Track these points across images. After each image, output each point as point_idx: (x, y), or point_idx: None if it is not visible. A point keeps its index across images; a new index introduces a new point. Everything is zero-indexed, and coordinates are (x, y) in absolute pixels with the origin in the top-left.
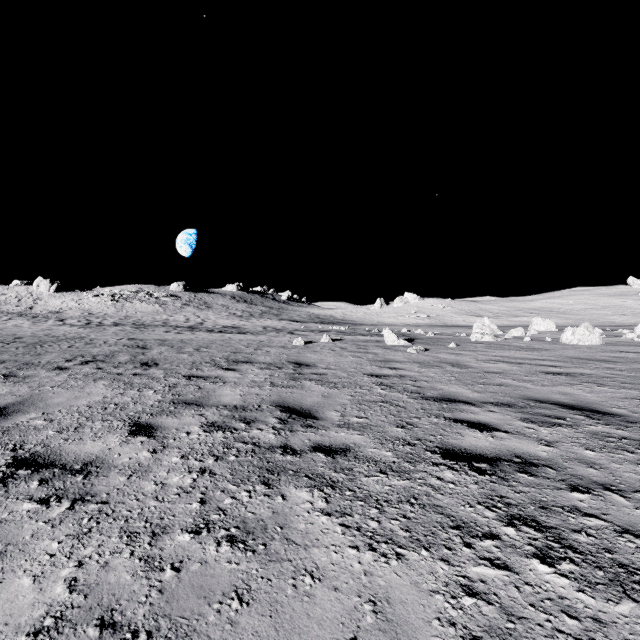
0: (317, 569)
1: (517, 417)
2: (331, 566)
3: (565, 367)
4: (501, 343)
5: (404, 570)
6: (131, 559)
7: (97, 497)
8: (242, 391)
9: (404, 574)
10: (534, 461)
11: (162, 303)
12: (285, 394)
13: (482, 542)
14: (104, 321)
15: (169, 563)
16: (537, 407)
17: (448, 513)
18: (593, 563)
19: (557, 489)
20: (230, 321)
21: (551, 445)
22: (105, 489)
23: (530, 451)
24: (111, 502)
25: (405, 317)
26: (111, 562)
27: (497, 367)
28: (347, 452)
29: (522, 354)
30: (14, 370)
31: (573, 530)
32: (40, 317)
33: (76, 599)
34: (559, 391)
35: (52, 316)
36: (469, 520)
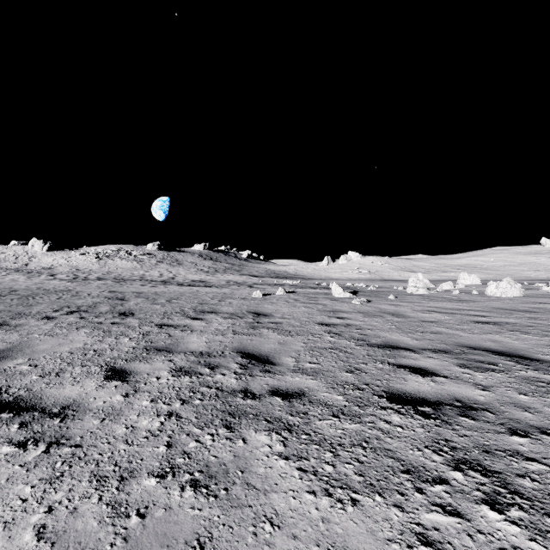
0: (276, 515)
1: (454, 363)
2: (290, 512)
3: (492, 317)
4: (434, 295)
5: (360, 517)
6: (99, 504)
7: (71, 440)
8: (207, 338)
9: (360, 521)
10: (473, 405)
11: (139, 260)
12: (245, 341)
13: (432, 487)
14: (89, 276)
15: (135, 509)
16: (471, 353)
17: (398, 457)
18: (541, 510)
19: (497, 433)
20: (198, 276)
21: (487, 389)
22: (79, 432)
23: (469, 395)
24: (84, 445)
25: (349, 272)
26: (80, 508)
27: (432, 317)
28: (302, 396)
29: (453, 305)
30: (7, 319)
31: (517, 475)
32: (34, 272)
33: (43, 548)
34: (489, 339)
35: (44, 272)
36: (418, 464)
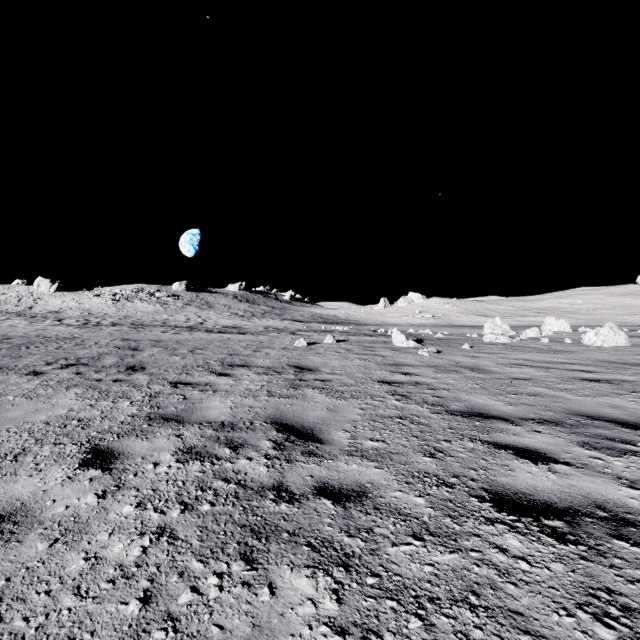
0: None
1: (573, 441)
2: None
3: (600, 372)
4: (518, 344)
5: None
6: None
7: None
8: (233, 402)
9: None
10: (627, 516)
11: (163, 303)
12: (283, 406)
13: None
14: (103, 321)
15: None
16: (591, 426)
17: (537, 631)
18: None
19: None
20: (231, 321)
21: (637, 487)
22: (8, 568)
23: (613, 497)
24: (5, 598)
25: (410, 317)
26: None
27: (523, 372)
28: (363, 498)
29: (545, 357)
30: None
31: None
32: (38, 317)
33: None
34: (608, 403)
35: (51, 316)
36: None
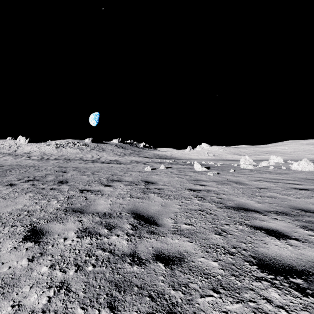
0: None
1: (297, 225)
2: None
3: (303, 185)
4: (258, 169)
5: None
6: None
7: None
8: (111, 201)
9: None
10: None
11: (80, 148)
12: (138, 203)
13: None
14: (50, 157)
15: None
16: (305, 215)
17: None
18: None
19: None
20: (114, 157)
21: None
22: None
23: None
24: None
25: (202, 155)
26: None
27: (263, 184)
28: (182, 262)
29: (273, 176)
30: None
31: None
32: (19, 155)
33: None
34: (311, 202)
35: (25, 155)
36: None
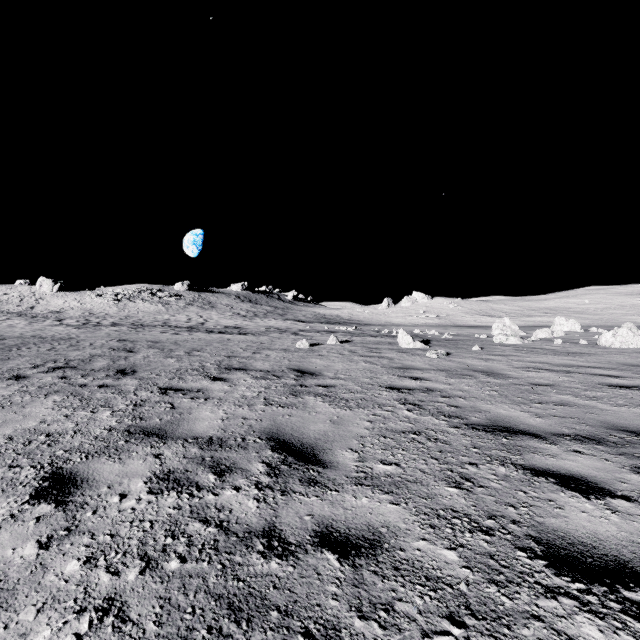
0: None
1: (624, 465)
2: None
3: (628, 377)
4: (530, 346)
5: None
6: None
7: None
8: (226, 412)
9: None
10: None
11: (165, 303)
12: (281, 418)
13: None
14: (103, 321)
15: None
16: (639, 444)
17: None
18: None
19: None
20: (233, 321)
21: None
22: None
23: None
24: None
25: (413, 317)
26: None
27: (543, 377)
28: (377, 550)
29: (563, 360)
30: None
31: None
32: (39, 317)
33: None
34: None
35: (52, 316)
36: None
